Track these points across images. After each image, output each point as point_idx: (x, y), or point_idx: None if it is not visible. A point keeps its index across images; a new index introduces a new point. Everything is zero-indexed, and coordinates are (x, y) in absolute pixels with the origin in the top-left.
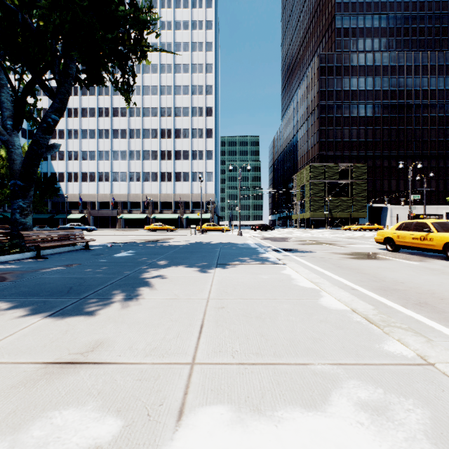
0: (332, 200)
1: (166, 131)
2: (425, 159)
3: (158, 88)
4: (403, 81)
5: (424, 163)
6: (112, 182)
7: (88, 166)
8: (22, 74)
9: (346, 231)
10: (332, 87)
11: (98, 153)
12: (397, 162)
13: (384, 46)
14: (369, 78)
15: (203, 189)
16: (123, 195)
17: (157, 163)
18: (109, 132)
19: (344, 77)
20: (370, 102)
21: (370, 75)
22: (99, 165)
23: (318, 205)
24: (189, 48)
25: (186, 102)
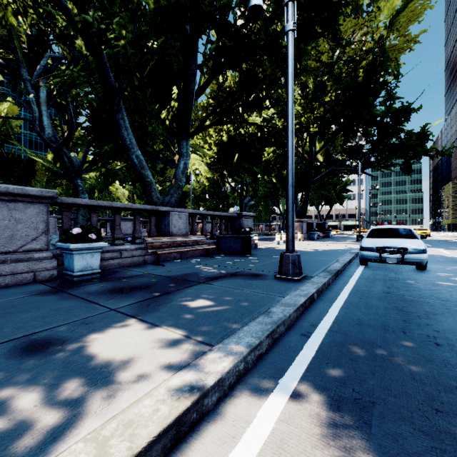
0: None
1: None
2: None
3: None
4: None
5: None
6: None
7: None
8: (324, 204)
9: None
10: None
11: None
12: None
13: None
14: None
15: None
16: None
17: None
18: None
19: None
20: None
21: None
22: None
23: None
24: None
25: None
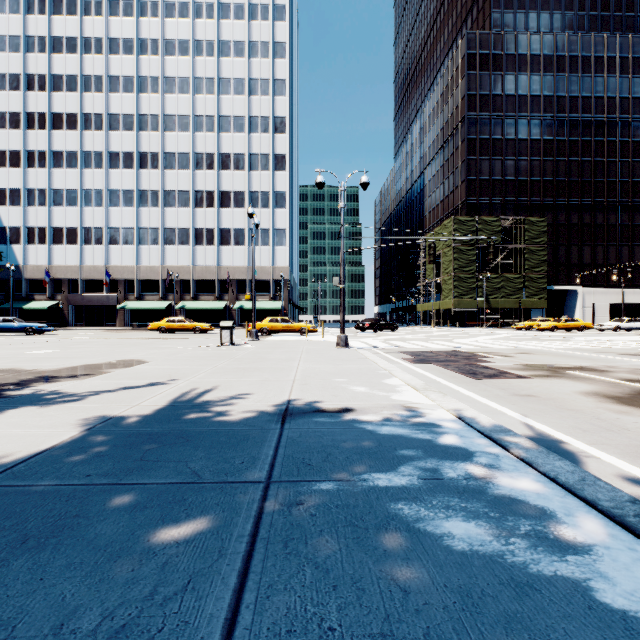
0: (490, 278)
1: (205, 157)
2: (637, 212)
3: (191, 82)
4: (601, 83)
5: (636, 218)
6: (108, 244)
7: (63, 217)
8: None
9: (531, 333)
10: (488, 89)
11: (83, 194)
12: (592, 216)
13: (569, 26)
14: (547, 75)
15: (270, 258)
16: (127, 268)
17: (188, 212)
18: (102, 156)
19: (507, 73)
20: (550, 116)
21: (548, 71)
22: (85, 214)
23: (467, 286)
24: (244, 14)
25: (239, 108)
